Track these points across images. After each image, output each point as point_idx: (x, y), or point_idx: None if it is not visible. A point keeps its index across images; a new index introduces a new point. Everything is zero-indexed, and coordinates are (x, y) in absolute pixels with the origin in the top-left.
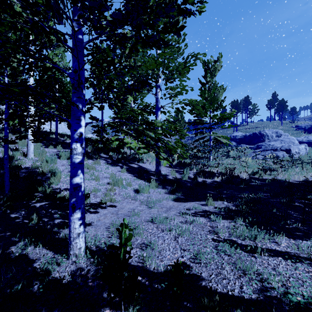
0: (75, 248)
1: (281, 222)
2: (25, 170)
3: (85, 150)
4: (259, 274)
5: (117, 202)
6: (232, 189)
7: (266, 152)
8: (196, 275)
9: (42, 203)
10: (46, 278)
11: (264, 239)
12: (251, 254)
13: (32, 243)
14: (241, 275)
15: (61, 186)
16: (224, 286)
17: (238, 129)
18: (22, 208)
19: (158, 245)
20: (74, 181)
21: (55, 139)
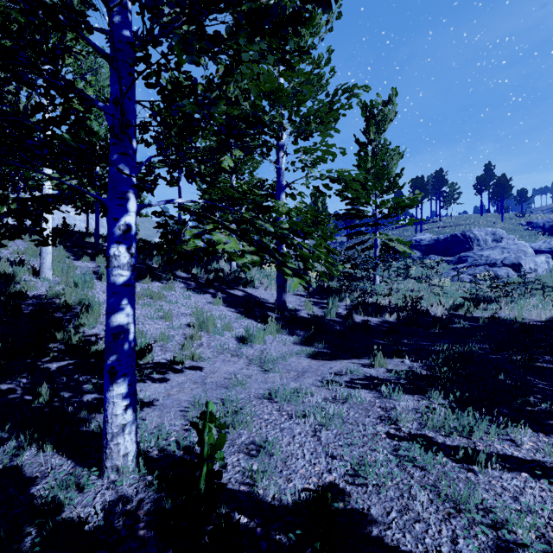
0: (116, 456)
1: (516, 399)
2: (33, 300)
3: (136, 259)
4: (488, 510)
5: (204, 360)
6: (417, 336)
7: (477, 269)
8: (358, 513)
9: (62, 362)
10: (51, 519)
11: (488, 433)
12: (466, 466)
13: (34, 442)
14: (451, 513)
15: (100, 331)
16: (419, 539)
17: (424, 228)
18: (24, 373)
19: (282, 447)
20: (114, 320)
21: (95, 245)
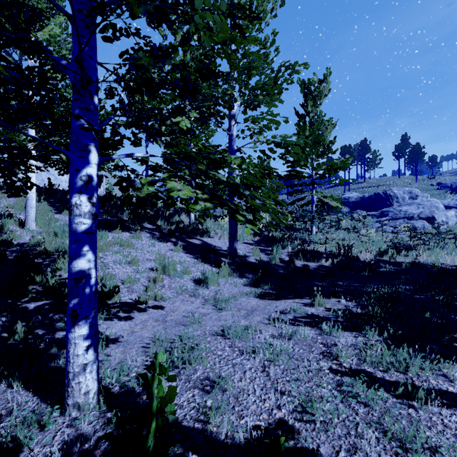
0: (77, 394)
1: (444, 336)
2: (17, 248)
3: (97, 208)
4: (433, 449)
5: (165, 300)
6: (350, 278)
7: (397, 221)
8: (308, 452)
9: (39, 302)
10: None
11: (422, 369)
12: (406, 402)
13: (4, 378)
14: (399, 453)
15: None
16: None
17: (351, 188)
18: (4, 312)
19: (234, 383)
20: (76, 266)
21: None
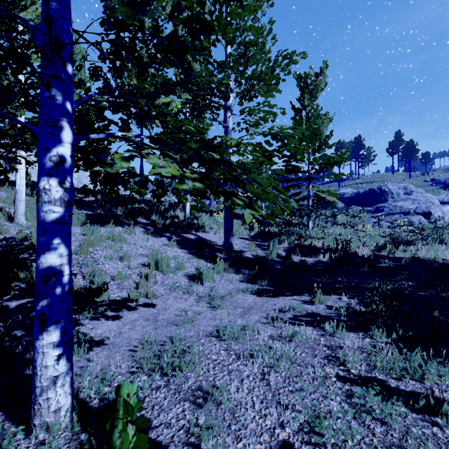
0: (46, 412)
1: None
2: (3, 242)
3: (71, 195)
4: None
5: (157, 297)
6: (349, 274)
7: (393, 216)
8: None
9: (22, 300)
10: None
11: (439, 376)
12: (428, 418)
13: None
14: None
15: None
16: None
17: (346, 184)
18: None
19: (230, 394)
20: (45, 261)
21: None
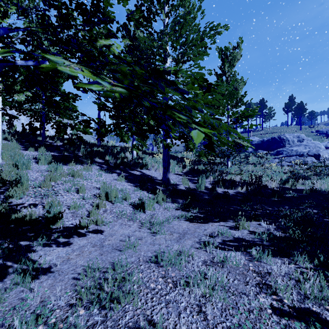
0: None
1: None
2: None
3: None
4: None
5: (105, 224)
6: (263, 203)
7: (291, 158)
8: None
9: None
10: None
11: None
12: None
13: None
14: None
15: (26, 201)
16: None
17: (253, 134)
18: None
19: None
20: None
21: (42, 141)
